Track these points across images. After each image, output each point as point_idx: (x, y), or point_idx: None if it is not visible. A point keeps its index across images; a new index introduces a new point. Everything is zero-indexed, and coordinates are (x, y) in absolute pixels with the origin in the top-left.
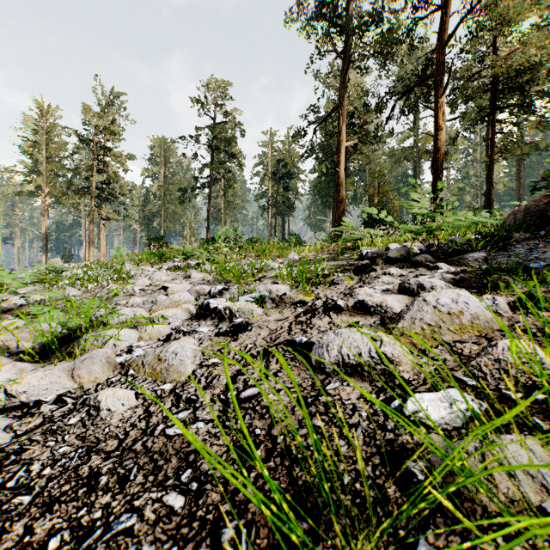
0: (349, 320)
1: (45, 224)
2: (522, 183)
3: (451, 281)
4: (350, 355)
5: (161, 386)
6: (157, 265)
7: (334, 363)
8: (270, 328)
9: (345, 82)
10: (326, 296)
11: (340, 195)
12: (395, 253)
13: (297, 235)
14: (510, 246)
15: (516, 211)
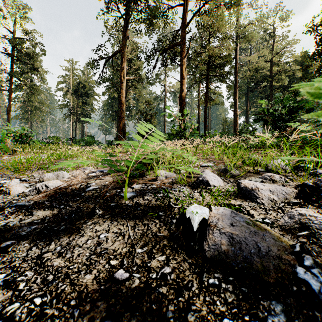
0: None
1: None
2: (210, 119)
3: None
4: None
5: None
6: None
7: None
8: None
9: (125, 35)
10: None
11: (122, 112)
12: None
13: (92, 136)
14: None
15: None
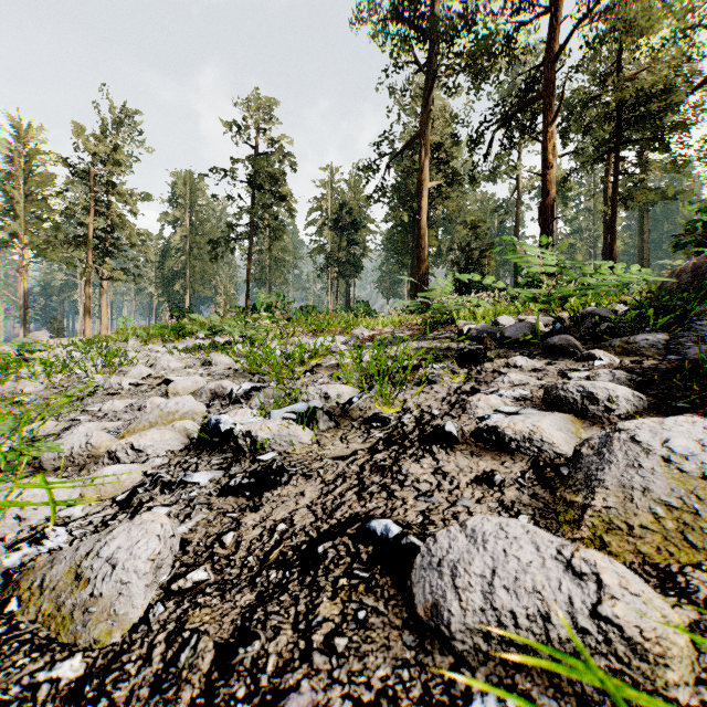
0: (471, 465)
1: (25, 285)
2: (646, 239)
3: (630, 384)
4: (518, 615)
5: (58, 666)
6: (173, 342)
7: (477, 632)
8: (323, 478)
9: (427, 103)
10: (419, 407)
11: (422, 251)
12: (515, 332)
13: (366, 302)
14: (689, 322)
15: (679, 272)
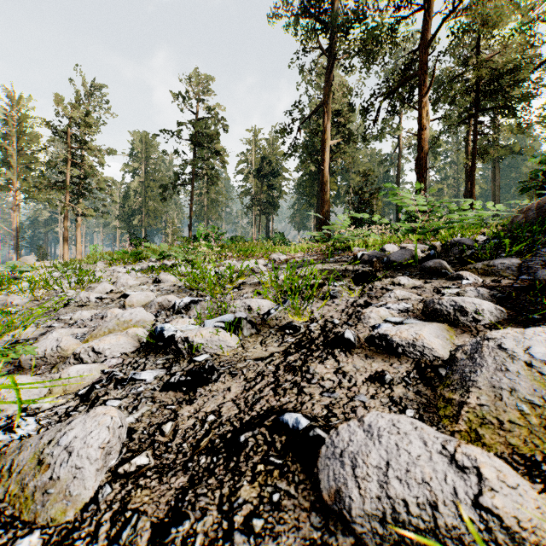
0: (366, 366)
1: (17, 220)
2: (497, 185)
3: (492, 299)
4: (409, 503)
5: (19, 541)
6: (131, 265)
7: (374, 517)
8: (246, 376)
9: (329, 79)
10: (323, 317)
11: (325, 194)
12: (399, 257)
13: (281, 233)
14: (535, 249)
15: (526, 210)
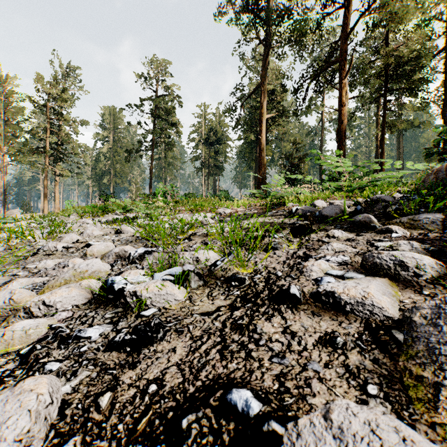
0: (314, 325)
1: (4, 179)
2: (401, 152)
3: (426, 252)
4: None
5: None
6: (99, 217)
7: None
8: (192, 334)
9: (265, 64)
10: (266, 269)
11: (262, 158)
12: (330, 212)
13: (226, 191)
14: None
15: (436, 171)
